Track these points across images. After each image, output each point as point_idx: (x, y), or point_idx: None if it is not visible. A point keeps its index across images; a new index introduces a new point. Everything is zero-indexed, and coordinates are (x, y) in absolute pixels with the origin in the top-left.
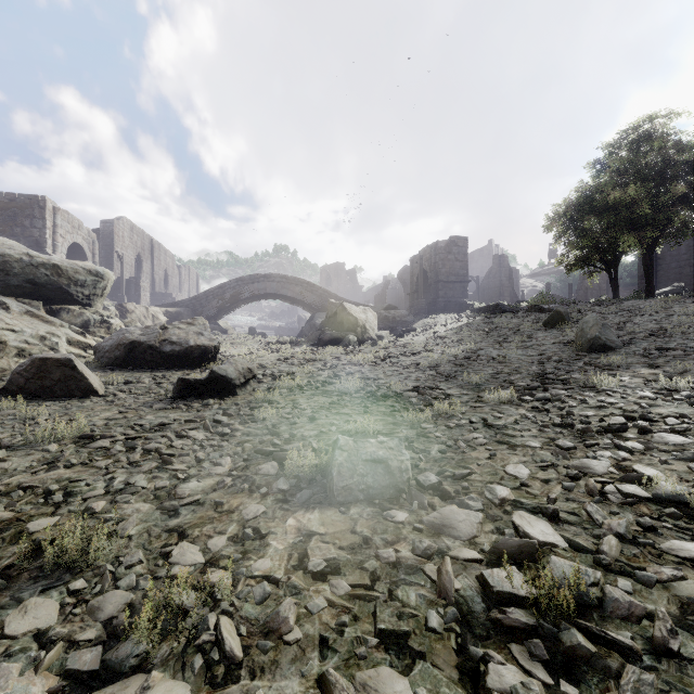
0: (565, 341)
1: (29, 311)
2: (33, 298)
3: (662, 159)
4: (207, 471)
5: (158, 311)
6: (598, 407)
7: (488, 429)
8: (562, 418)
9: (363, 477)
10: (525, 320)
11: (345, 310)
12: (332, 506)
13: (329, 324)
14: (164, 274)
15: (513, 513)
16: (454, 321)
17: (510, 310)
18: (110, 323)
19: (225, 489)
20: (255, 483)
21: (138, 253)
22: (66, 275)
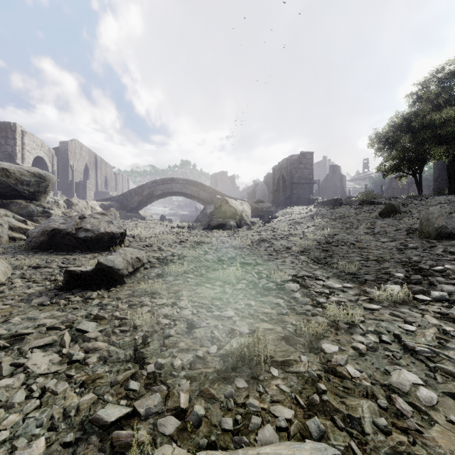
0: (406, 228)
1: None
2: None
3: None
4: None
5: (96, 204)
6: None
7: (414, 359)
8: None
9: None
10: (361, 210)
11: (227, 203)
12: None
13: (216, 213)
14: (104, 179)
15: None
16: (306, 211)
17: (346, 203)
18: (50, 213)
19: None
20: None
21: (86, 164)
22: (14, 177)
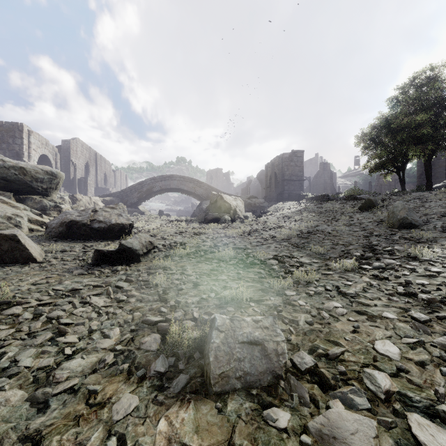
0: (378, 220)
1: (1, 199)
2: (6, 190)
3: (439, 95)
4: (95, 343)
5: (98, 200)
6: (428, 275)
7: (343, 297)
8: (402, 286)
9: (240, 362)
10: (345, 205)
11: (222, 199)
12: (208, 398)
13: (211, 208)
14: (104, 176)
15: (407, 417)
16: (295, 206)
17: (333, 199)
18: (61, 208)
19: (104, 369)
20: (135, 360)
21: (86, 161)
22: (30, 175)
